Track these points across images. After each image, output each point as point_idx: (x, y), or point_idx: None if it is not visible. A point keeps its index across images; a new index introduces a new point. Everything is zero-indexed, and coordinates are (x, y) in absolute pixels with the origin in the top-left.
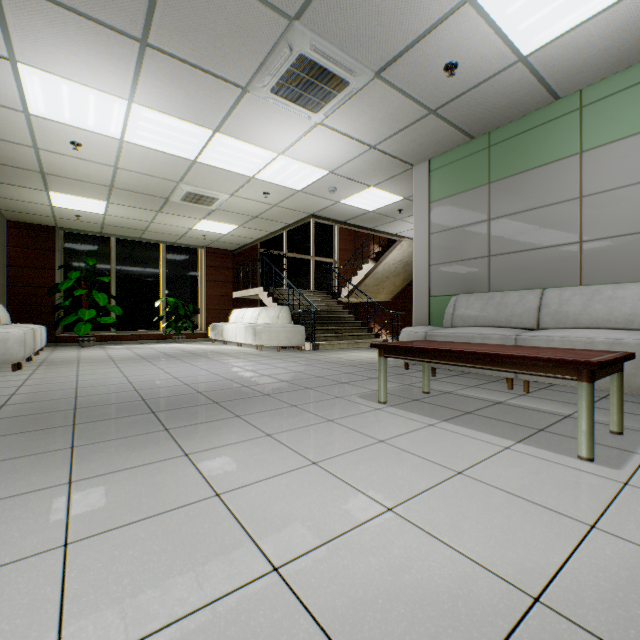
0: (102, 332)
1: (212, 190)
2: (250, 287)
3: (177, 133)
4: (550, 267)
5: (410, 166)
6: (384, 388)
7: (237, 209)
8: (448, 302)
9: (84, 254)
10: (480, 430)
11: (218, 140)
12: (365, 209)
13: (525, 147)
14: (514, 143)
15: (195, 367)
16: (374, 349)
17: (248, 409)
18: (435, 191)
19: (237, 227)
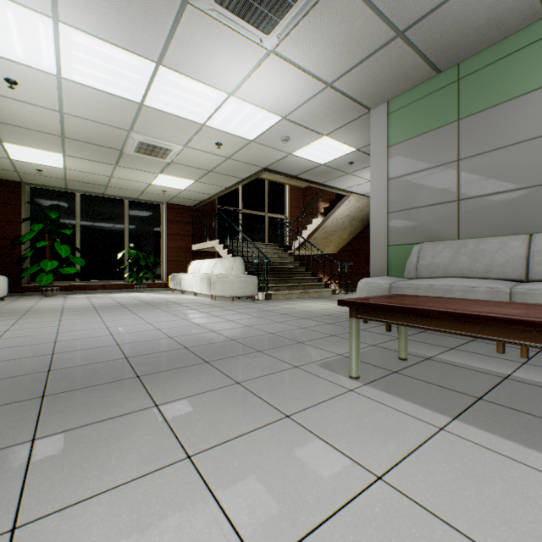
0: (67, 282)
1: (164, 140)
2: (207, 240)
3: (117, 66)
4: (538, 209)
5: (366, 110)
6: (356, 359)
7: (192, 162)
8: (409, 251)
9: (47, 208)
10: (527, 444)
11: (162, 76)
12: (317, 162)
13: (504, 75)
14: (490, 72)
15: (141, 320)
16: (325, 299)
17: (175, 390)
18: (394, 134)
19: (194, 182)
